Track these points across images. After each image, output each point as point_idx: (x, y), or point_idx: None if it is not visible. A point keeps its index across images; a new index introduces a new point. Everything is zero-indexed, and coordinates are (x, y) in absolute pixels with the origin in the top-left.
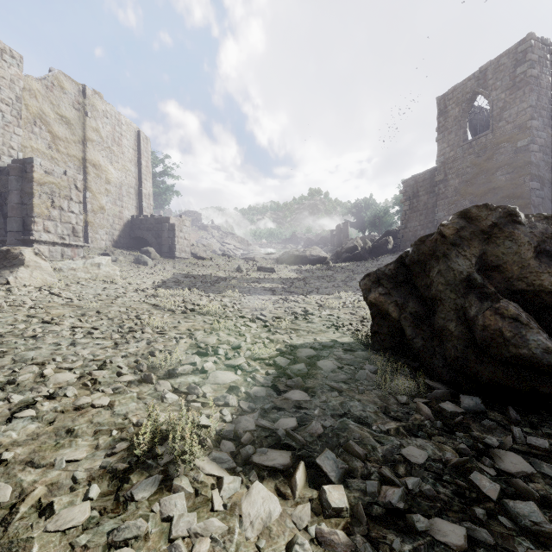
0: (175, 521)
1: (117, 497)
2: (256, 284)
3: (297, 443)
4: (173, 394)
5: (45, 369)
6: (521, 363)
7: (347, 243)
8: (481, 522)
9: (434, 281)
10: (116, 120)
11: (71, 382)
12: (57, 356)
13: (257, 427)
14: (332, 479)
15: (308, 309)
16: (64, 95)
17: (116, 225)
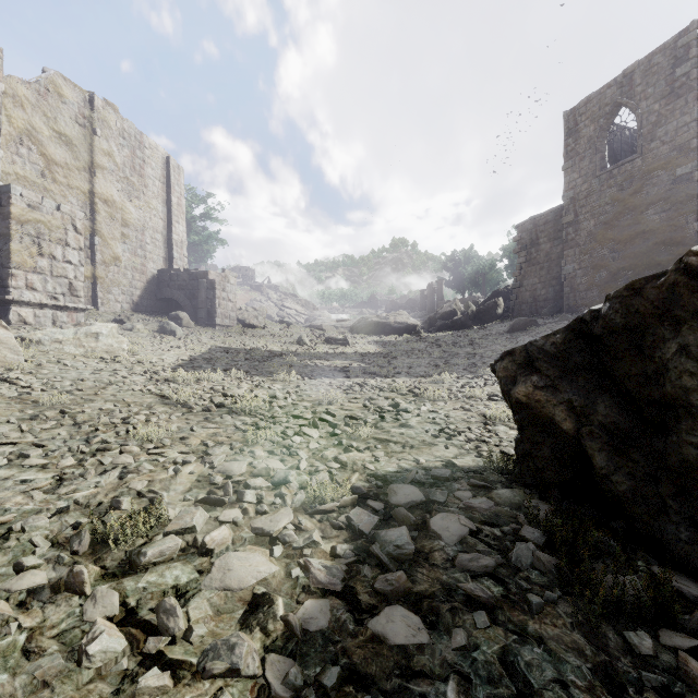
0: None
1: None
2: (323, 361)
3: None
4: (113, 637)
5: None
6: None
7: (442, 307)
8: None
9: (668, 368)
10: (136, 141)
11: None
12: None
13: None
14: None
15: (398, 401)
16: (63, 105)
17: (136, 282)
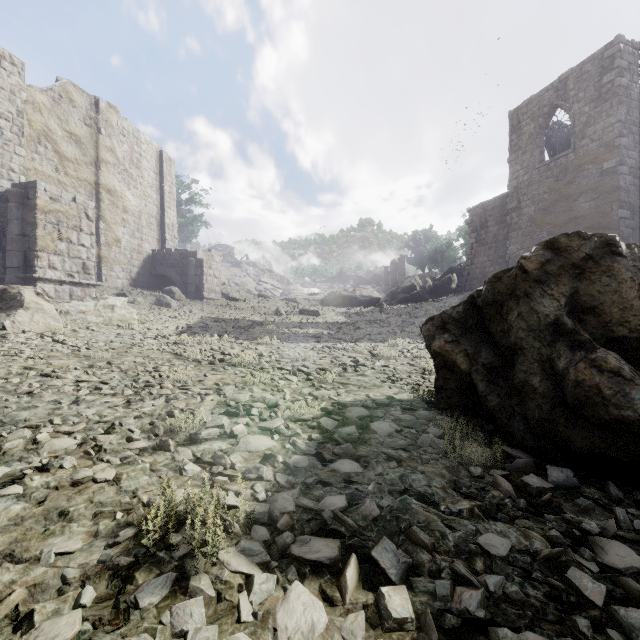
0: (190, 637)
1: (117, 603)
2: (298, 329)
3: (348, 529)
4: (195, 465)
5: (39, 433)
6: (624, 428)
7: (403, 282)
8: (585, 637)
9: (513, 326)
10: (134, 138)
11: (70, 450)
12: (55, 417)
13: (297, 507)
14: (392, 577)
15: (359, 359)
16: (73, 109)
17: (134, 261)
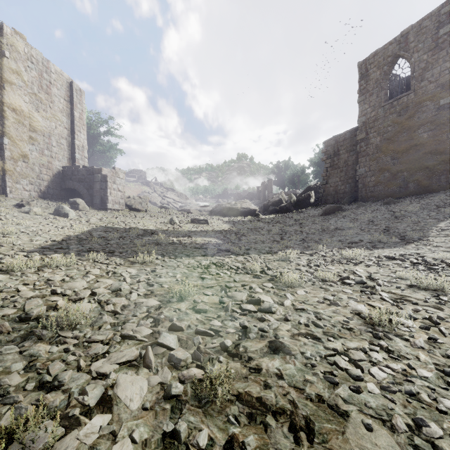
0: None
1: None
2: (187, 238)
3: None
4: None
5: None
6: None
7: (273, 197)
8: None
9: None
10: (43, 66)
11: None
12: None
13: None
14: None
15: (257, 290)
16: None
17: (43, 175)
